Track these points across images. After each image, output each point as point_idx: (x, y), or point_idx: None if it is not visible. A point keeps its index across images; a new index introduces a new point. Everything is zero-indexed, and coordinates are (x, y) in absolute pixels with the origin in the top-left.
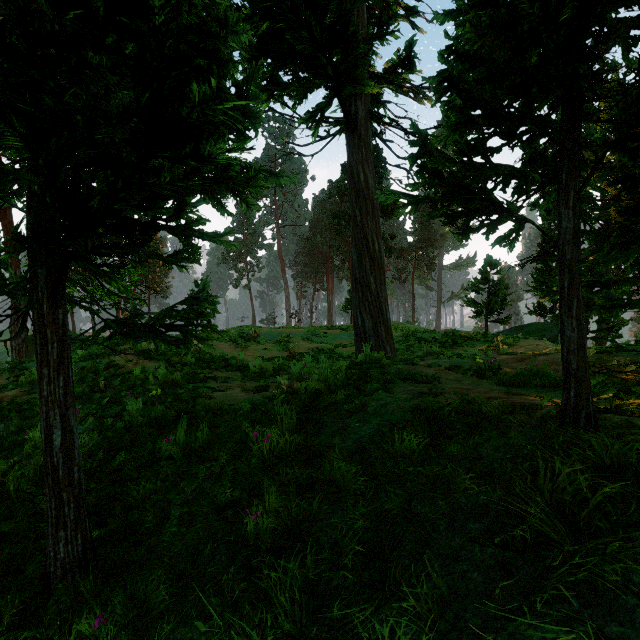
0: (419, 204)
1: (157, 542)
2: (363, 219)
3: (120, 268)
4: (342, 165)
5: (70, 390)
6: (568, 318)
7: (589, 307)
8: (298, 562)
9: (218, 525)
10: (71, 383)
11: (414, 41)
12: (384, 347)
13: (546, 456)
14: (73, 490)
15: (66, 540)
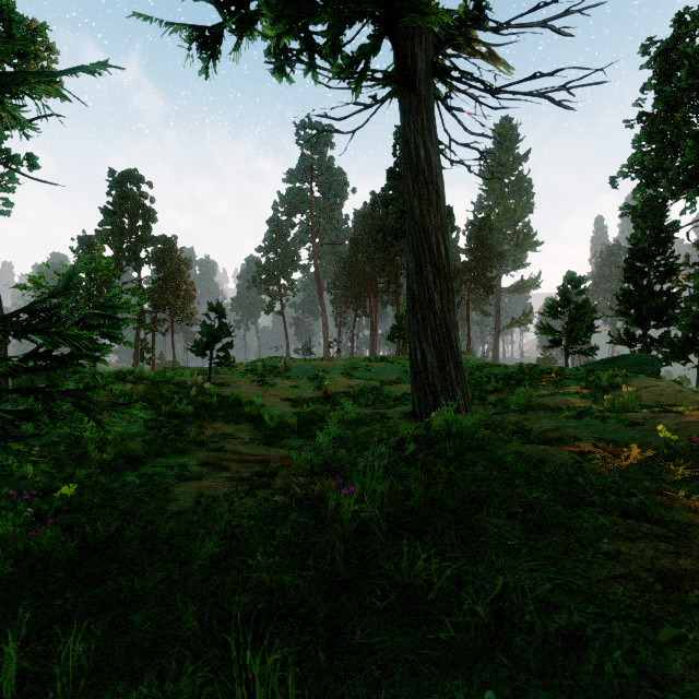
0: None
1: None
2: (424, 212)
3: None
4: (387, 171)
5: None
6: None
7: None
8: None
9: None
10: None
11: None
12: (454, 391)
13: None
14: None
15: None
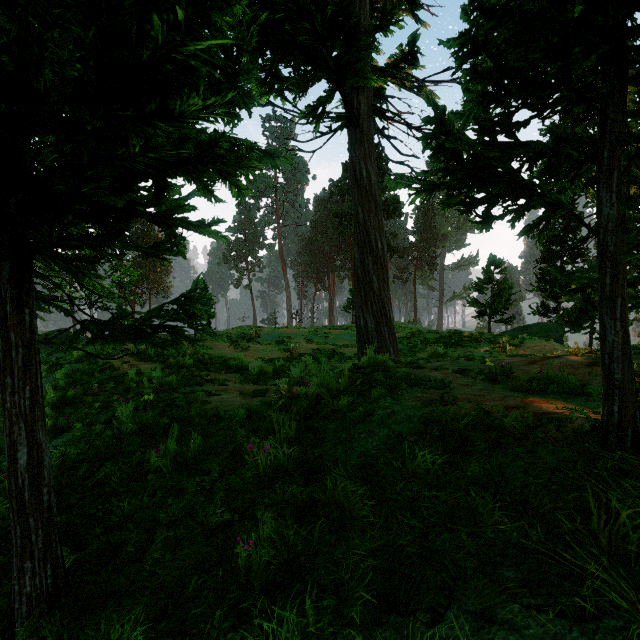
0: (434, 190)
1: (138, 571)
2: (365, 217)
3: (93, 263)
4: (343, 164)
5: (38, 401)
6: (611, 320)
7: (595, 307)
8: (295, 611)
9: (207, 552)
10: (40, 393)
11: (417, 35)
12: (387, 348)
13: (594, 487)
14: (41, 515)
15: (33, 572)
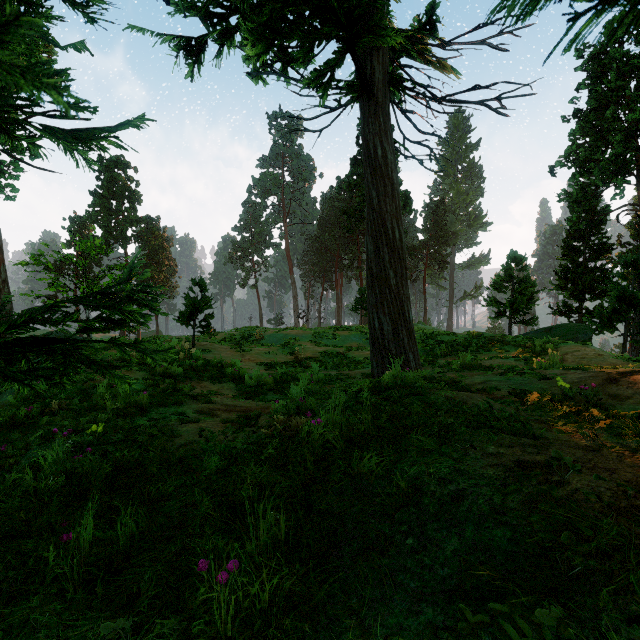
0: None
1: None
2: (381, 202)
3: None
4: (351, 159)
5: None
6: None
7: (630, 307)
8: None
9: None
10: None
11: (436, 4)
12: (406, 355)
13: None
14: None
15: None
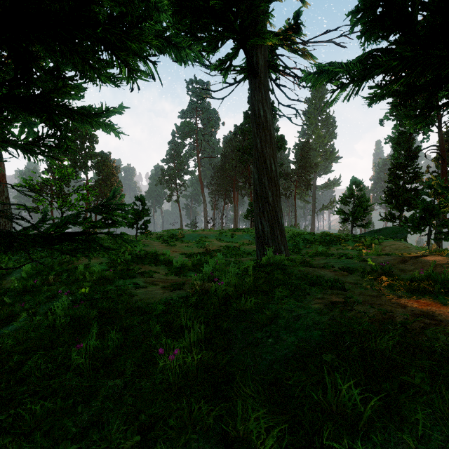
0: (363, 78)
1: None
2: (263, 146)
3: None
4: (244, 113)
5: None
6: None
7: (432, 215)
8: None
9: None
10: None
11: (300, 12)
12: (279, 247)
13: None
14: None
15: None
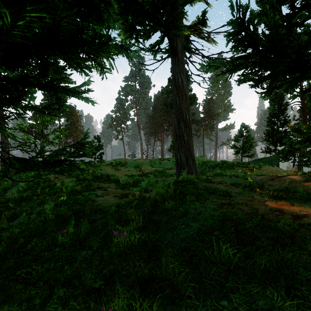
0: (234, 70)
1: None
2: (180, 102)
3: (3, 119)
4: (168, 78)
5: None
6: None
7: (296, 149)
8: None
9: (84, 308)
10: None
11: (206, 11)
12: (191, 170)
13: None
14: None
15: None
